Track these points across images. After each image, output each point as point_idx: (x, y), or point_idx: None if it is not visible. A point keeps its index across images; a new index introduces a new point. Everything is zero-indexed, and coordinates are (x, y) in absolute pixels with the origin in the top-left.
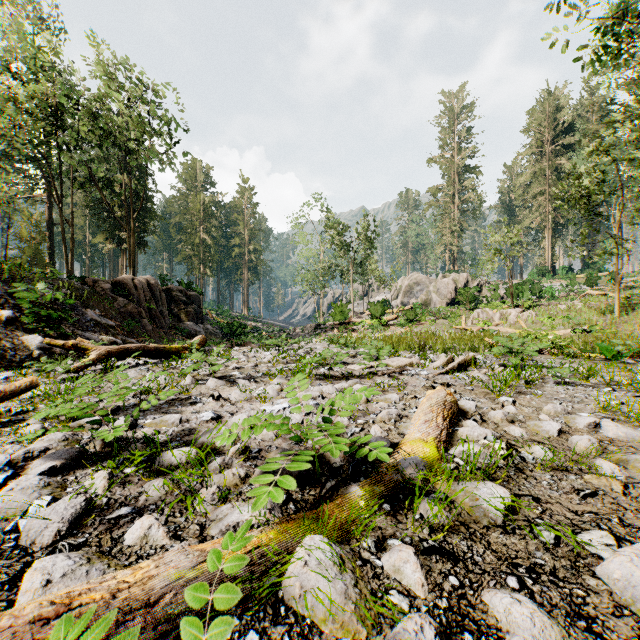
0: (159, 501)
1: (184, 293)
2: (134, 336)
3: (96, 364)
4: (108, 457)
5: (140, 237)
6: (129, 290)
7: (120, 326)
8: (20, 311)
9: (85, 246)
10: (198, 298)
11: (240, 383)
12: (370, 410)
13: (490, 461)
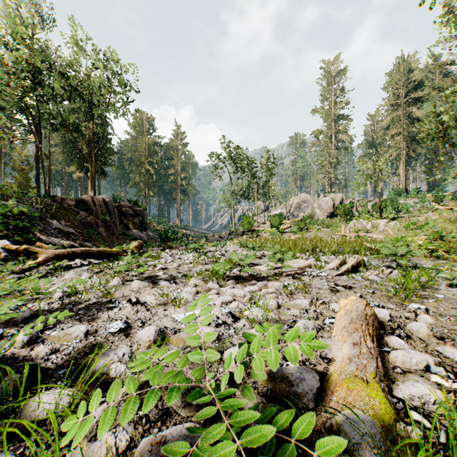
0: None
1: (132, 208)
2: (92, 240)
3: (49, 264)
4: None
5: (101, 168)
6: (89, 206)
7: (81, 233)
8: None
9: (63, 175)
10: (142, 212)
11: (161, 284)
12: (282, 318)
13: None
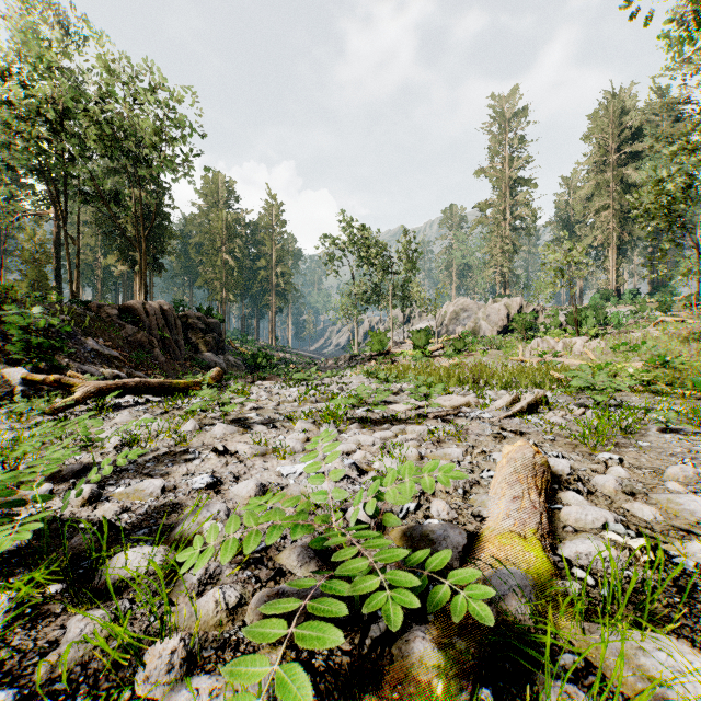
0: (77, 666)
1: (203, 320)
2: (144, 369)
3: (87, 403)
4: (35, 558)
5: (155, 258)
6: (139, 316)
7: (127, 357)
8: (5, 340)
9: (96, 269)
10: (218, 326)
11: (255, 429)
12: None
13: (645, 585)
